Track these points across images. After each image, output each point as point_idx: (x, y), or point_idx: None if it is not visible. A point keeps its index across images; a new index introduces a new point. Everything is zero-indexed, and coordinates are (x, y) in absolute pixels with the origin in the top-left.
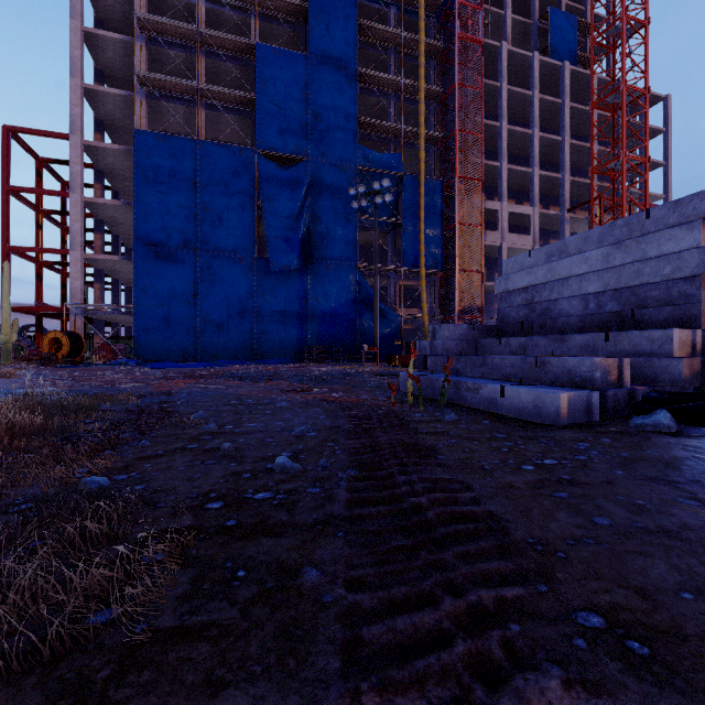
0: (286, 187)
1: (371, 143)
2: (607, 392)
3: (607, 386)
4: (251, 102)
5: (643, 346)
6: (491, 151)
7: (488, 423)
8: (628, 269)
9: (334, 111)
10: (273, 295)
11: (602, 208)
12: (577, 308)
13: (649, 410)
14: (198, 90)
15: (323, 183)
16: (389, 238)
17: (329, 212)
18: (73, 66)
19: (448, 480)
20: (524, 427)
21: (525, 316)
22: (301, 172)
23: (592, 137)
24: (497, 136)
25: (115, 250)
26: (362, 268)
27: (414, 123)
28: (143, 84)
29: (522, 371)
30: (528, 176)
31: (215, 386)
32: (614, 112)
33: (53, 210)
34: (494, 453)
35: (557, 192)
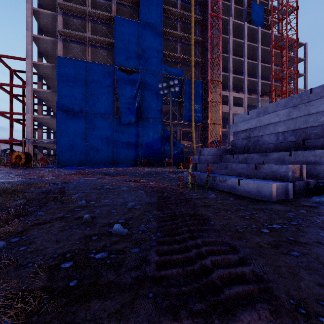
0: (129, 84)
1: (169, 64)
2: (295, 183)
3: (294, 179)
4: (112, 44)
5: (311, 158)
6: (225, 68)
7: (233, 199)
8: (300, 119)
9: (151, 48)
10: (123, 135)
11: (276, 95)
12: (273, 140)
13: (320, 193)
14: (87, 38)
15: (146, 82)
16: (177, 108)
17: (149, 95)
18: (27, 26)
19: (220, 242)
20: (253, 202)
21: (246, 144)
22: (136, 77)
23: (272, 61)
24: (227, 61)
25: (48, 113)
26: (165, 122)
27: (189, 55)
28: (61, 34)
29: (247, 171)
30: (241, 80)
31: (92, 178)
32: (282, 50)
33: (18, 94)
34: (241, 219)
35: (255, 87)
